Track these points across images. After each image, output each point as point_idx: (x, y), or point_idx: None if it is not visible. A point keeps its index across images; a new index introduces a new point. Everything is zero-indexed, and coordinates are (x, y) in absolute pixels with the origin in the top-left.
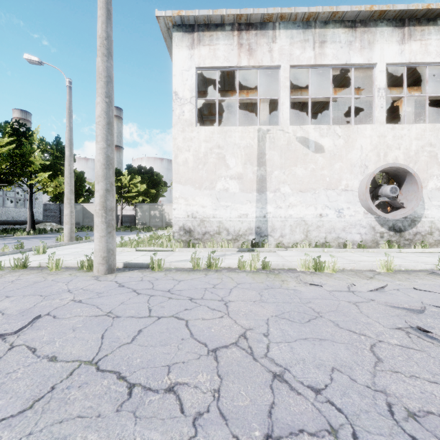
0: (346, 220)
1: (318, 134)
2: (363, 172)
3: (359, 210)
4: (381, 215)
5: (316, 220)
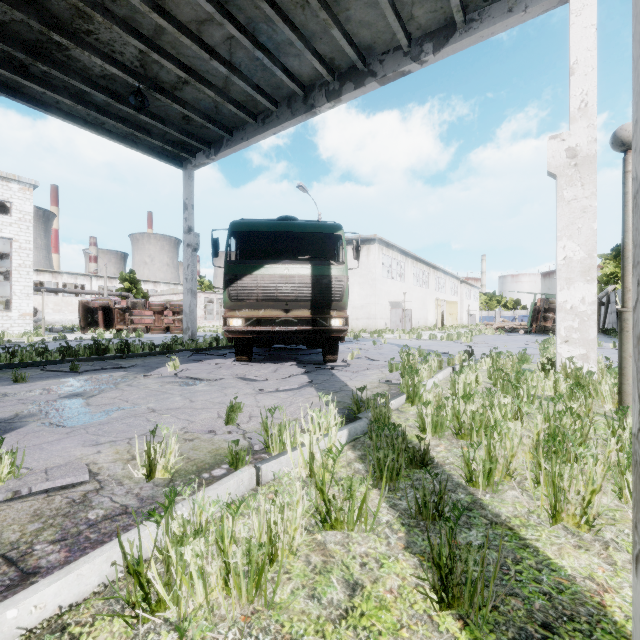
0: None
1: None
2: None
3: None
4: None
5: None
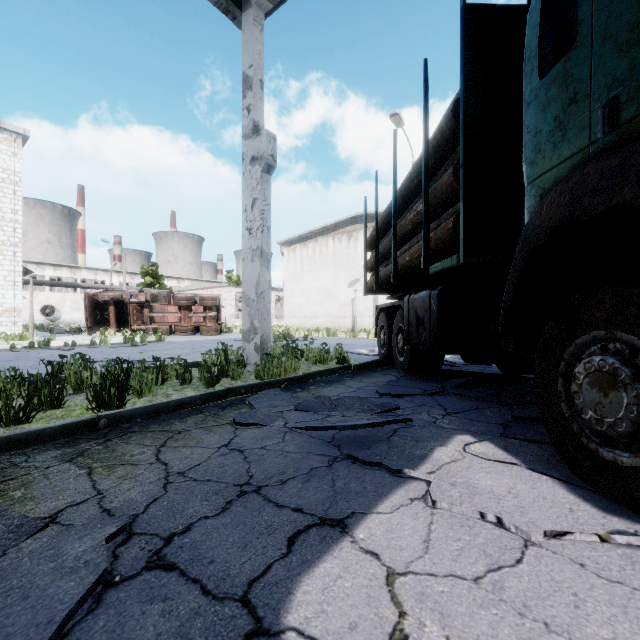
0: (35, 318)
1: (25, 294)
2: (41, 305)
3: (40, 316)
4: (45, 317)
5: (24, 318)
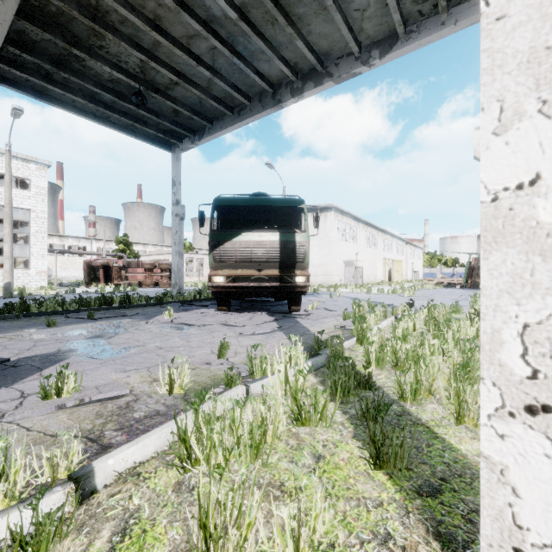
0: None
1: None
2: None
3: None
4: None
5: None
